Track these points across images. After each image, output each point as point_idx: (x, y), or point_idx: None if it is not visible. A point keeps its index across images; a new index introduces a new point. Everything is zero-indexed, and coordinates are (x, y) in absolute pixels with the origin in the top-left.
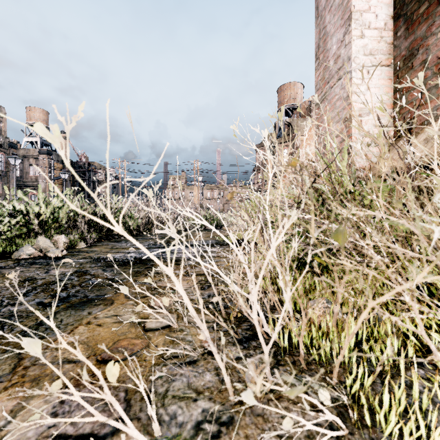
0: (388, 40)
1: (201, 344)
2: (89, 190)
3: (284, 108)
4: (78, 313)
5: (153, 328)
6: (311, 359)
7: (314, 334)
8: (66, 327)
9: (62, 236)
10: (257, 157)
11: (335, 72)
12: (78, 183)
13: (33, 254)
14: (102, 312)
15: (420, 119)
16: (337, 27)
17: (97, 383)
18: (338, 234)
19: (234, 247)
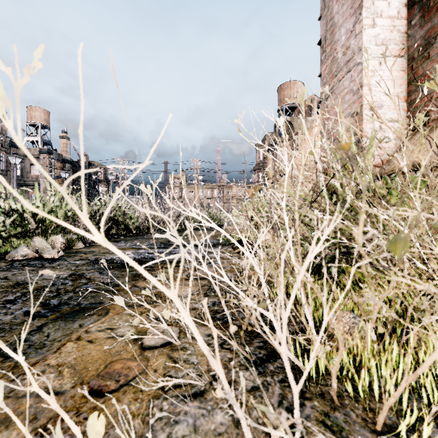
0: (402, 30)
1: (208, 368)
2: (53, 182)
3: (285, 107)
4: (67, 325)
5: (152, 346)
6: (343, 391)
7: (345, 360)
8: (52, 344)
9: (59, 236)
10: (257, 156)
11: (344, 64)
12: (79, 183)
13: (28, 255)
14: (94, 324)
15: (437, 112)
16: (346, 17)
17: (82, 427)
18: (397, 243)
19: (248, 253)
